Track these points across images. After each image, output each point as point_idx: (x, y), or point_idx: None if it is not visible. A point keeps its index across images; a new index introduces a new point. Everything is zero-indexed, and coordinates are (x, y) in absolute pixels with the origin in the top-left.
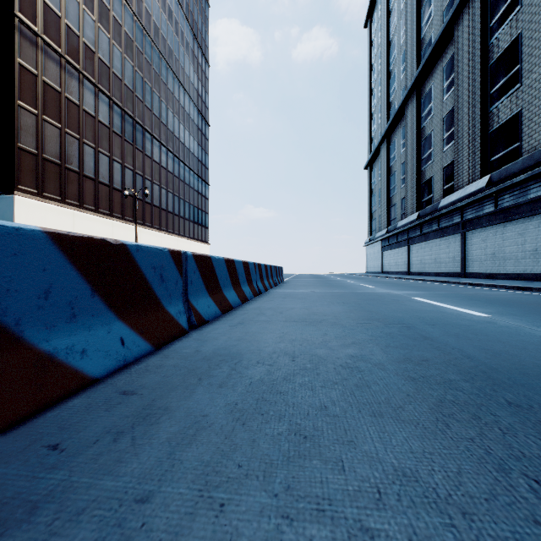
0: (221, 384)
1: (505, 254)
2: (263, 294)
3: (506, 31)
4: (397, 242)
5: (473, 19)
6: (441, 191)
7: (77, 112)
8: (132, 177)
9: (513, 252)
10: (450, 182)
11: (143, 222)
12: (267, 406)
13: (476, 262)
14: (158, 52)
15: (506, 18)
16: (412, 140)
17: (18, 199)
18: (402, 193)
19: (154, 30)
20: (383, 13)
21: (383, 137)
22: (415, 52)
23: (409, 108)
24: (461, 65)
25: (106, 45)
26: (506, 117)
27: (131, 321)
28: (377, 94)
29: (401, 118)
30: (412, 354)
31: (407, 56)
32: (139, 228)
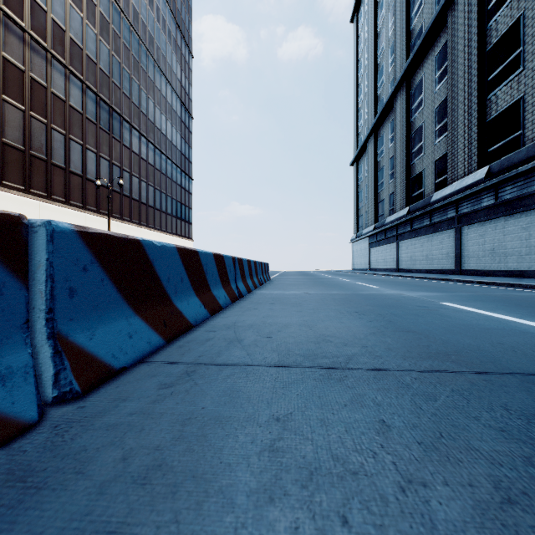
0: None
1: (506, 250)
2: (244, 298)
3: (506, 13)
4: (386, 238)
5: (469, 2)
6: (433, 185)
7: (44, 94)
8: (108, 167)
9: (516, 247)
10: (442, 175)
11: (120, 216)
12: None
13: (473, 258)
14: (137, 38)
15: None
16: (401, 134)
17: None
18: (391, 189)
19: (133, 13)
20: (370, 6)
21: (370, 132)
22: (405, 43)
23: (398, 101)
24: (456, 52)
25: (79, 24)
26: (506, 105)
27: None
28: (364, 89)
29: (390, 112)
30: None
31: (396, 47)
32: (117, 222)
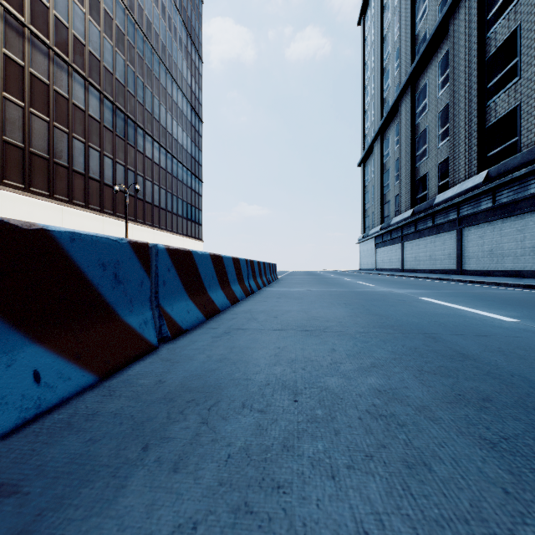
0: (177, 461)
1: (503, 251)
2: (255, 293)
3: (504, 24)
4: (391, 239)
5: (470, 12)
6: (436, 187)
7: (66, 106)
8: (123, 172)
9: (512, 249)
10: (445, 178)
11: (135, 219)
12: (253, 533)
13: (473, 259)
14: (150, 47)
15: (504, 10)
16: (406, 137)
17: (3, 194)
18: (396, 190)
19: (146, 24)
20: (376, 10)
21: (376, 134)
22: (409, 48)
23: (403, 105)
24: (457, 59)
25: (97, 38)
26: (504, 112)
27: (58, 343)
28: (370, 91)
29: (395, 115)
30: (463, 387)
31: (401, 52)
32: (131, 225)
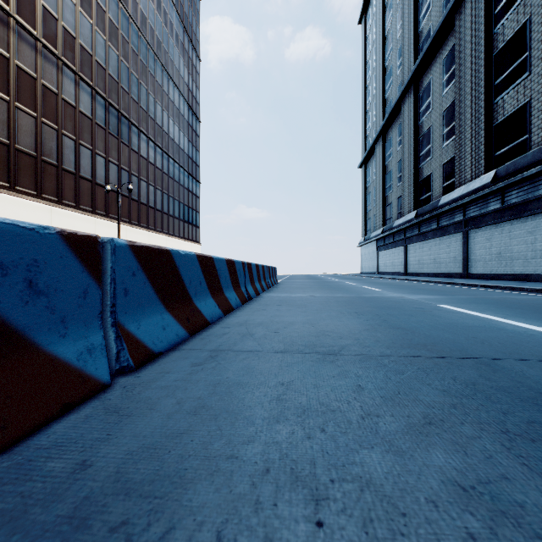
0: None
1: (512, 254)
2: (253, 300)
3: (513, 18)
4: (394, 241)
5: (477, 6)
6: (441, 188)
7: (55, 101)
8: (117, 172)
9: (522, 251)
10: (450, 179)
11: (129, 220)
12: None
13: (479, 262)
14: (145, 43)
15: (513, 3)
16: (409, 137)
17: None
18: (399, 192)
19: (141, 18)
20: (378, 7)
21: (378, 134)
22: (412, 46)
23: (406, 104)
24: (463, 56)
25: (88, 31)
26: (513, 109)
27: None
28: (372, 91)
29: (398, 115)
30: None
31: (404, 50)
32: (125, 226)
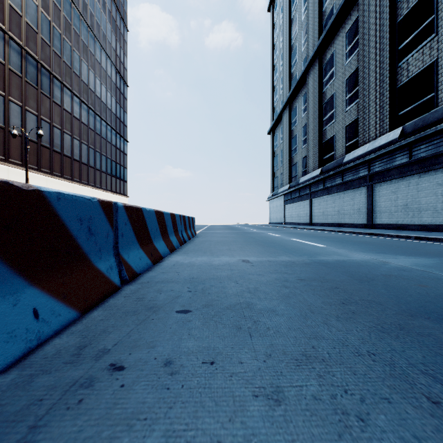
0: None
1: (420, 205)
2: (136, 281)
3: None
4: (299, 196)
5: None
6: (343, 148)
7: None
8: (36, 122)
9: (431, 203)
10: (353, 139)
11: (50, 171)
12: None
13: (385, 213)
14: (70, 0)
15: None
16: (314, 104)
17: None
18: (303, 153)
19: None
20: None
21: (285, 104)
22: (317, 23)
23: (311, 75)
24: (367, 25)
25: None
26: (418, 70)
27: None
28: (279, 68)
29: (303, 86)
30: None
31: (309, 28)
32: (46, 177)
